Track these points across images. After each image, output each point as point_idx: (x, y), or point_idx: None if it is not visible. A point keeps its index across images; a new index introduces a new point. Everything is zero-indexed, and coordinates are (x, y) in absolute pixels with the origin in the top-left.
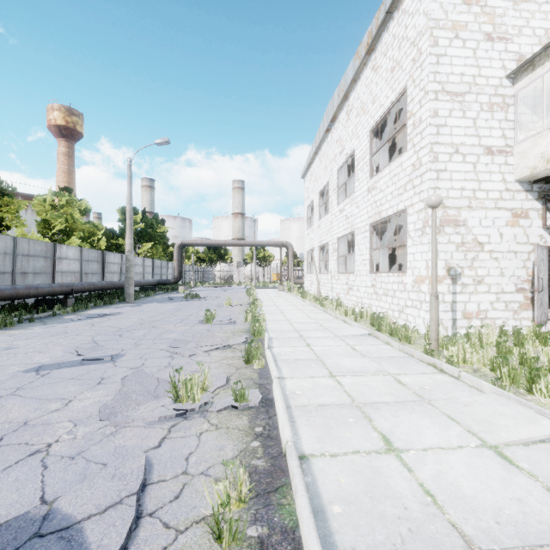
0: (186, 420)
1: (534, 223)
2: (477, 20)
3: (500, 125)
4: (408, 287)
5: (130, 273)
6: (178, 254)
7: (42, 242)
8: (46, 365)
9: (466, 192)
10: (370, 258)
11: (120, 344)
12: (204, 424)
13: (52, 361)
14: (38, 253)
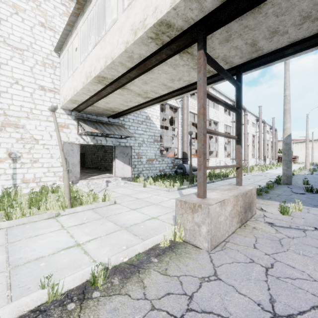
0: None
1: (73, 131)
2: (34, 11)
3: (51, 76)
4: None
5: None
6: None
7: None
8: None
9: (25, 108)
10: None
11: None
12: None
13: None
14: None
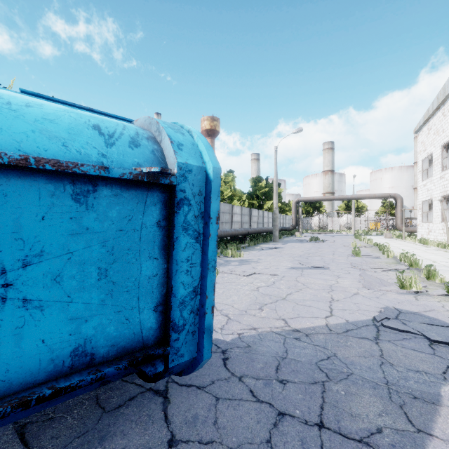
0: (420, 296)
1: None
2: None
3: None
4: None
5: (276, 222)
6: (295, 208)
7: (228, 205)
8: (295, 267)
9: None
10: None
11: (316, 262)
12: (435, 299)
13: (294, 266)
14: (226, 211)
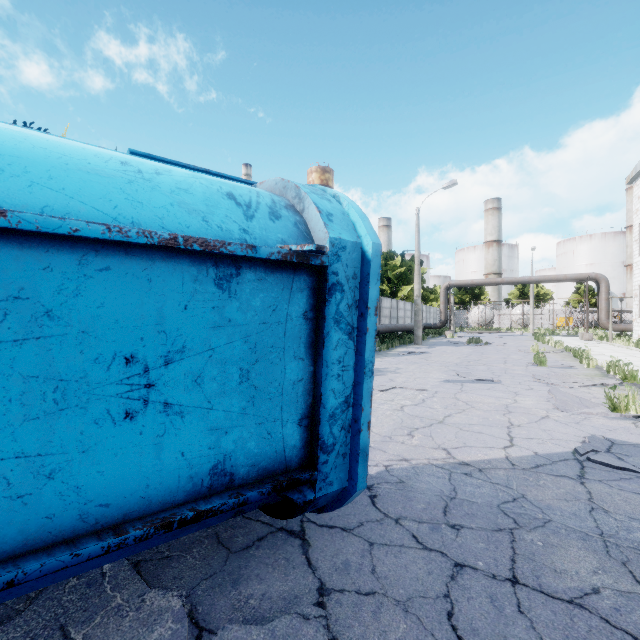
0: None
1: None
2: None
3: None
4: None
5: (418, 317)
6: (444, 297)
7: None
8: (450, 380)
9: None
10: None
11: (480, 373)
12: None
13: (449, 378)
14: None
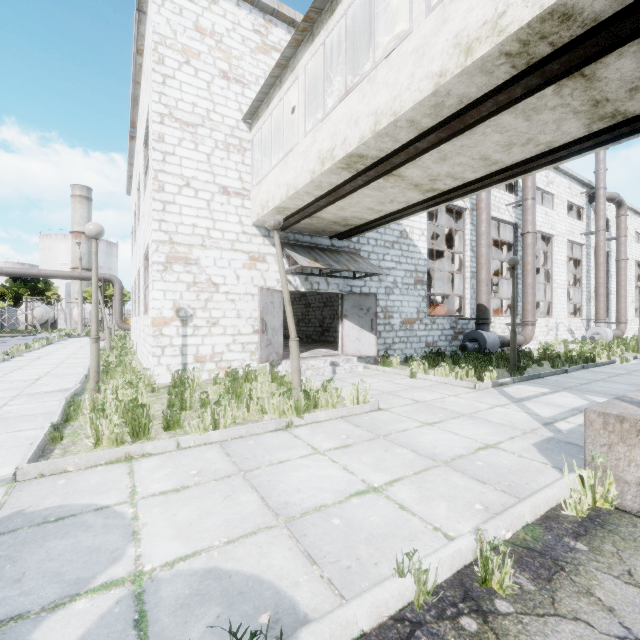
0: None
1: (272, 268)
2: (212, 53)
3: (237, 167)
4: (149, 330)
5: None
6: None
7: None
8: None
9: (199, 229)
10: (144, 297)
11: None
12: None
13: None
14: None
